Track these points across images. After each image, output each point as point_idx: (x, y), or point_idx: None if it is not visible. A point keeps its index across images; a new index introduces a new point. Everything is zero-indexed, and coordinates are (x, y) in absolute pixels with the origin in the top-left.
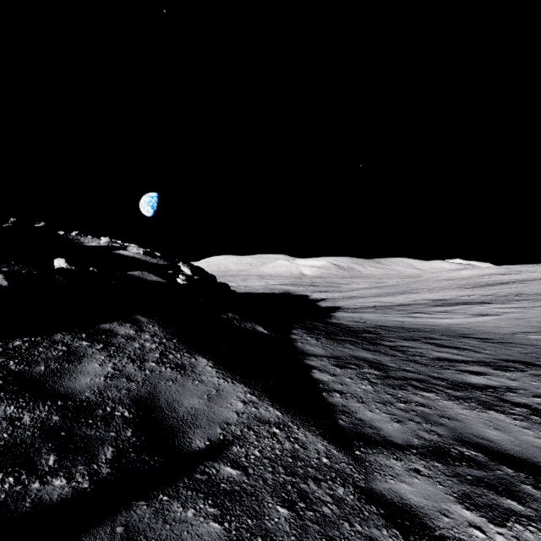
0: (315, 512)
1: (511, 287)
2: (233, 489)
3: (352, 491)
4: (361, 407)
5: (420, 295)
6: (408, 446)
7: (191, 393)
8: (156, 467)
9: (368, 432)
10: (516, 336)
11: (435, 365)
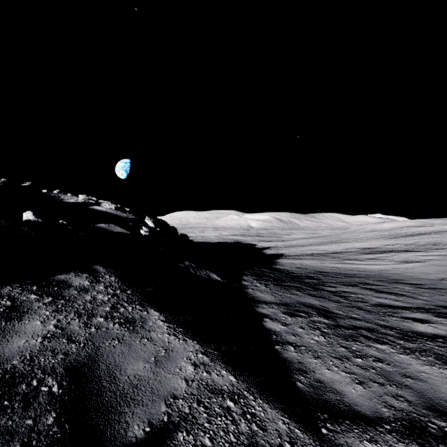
0: None
1: (429, 238)
2: None
3: None
4: (318, 364)
5: (350, 244)
6: (379, 420)
7: (137, 355)
8: None
9: (331, 399)
10: (443, 281)
11: (379, 312)
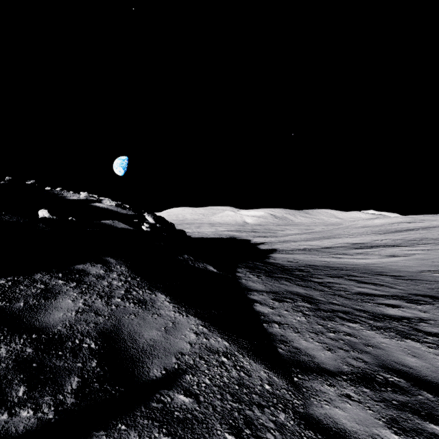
0: (260, 438)
1: (416, 233)
2: (186, 416)
3: (292, 417)
4: (297, 337)
5: (341, 239)
6: (339, 373)
7: (150, 326)
8: (117, 396)
9: (304, 359)
10: (422, 273)
11: (357, 299)
